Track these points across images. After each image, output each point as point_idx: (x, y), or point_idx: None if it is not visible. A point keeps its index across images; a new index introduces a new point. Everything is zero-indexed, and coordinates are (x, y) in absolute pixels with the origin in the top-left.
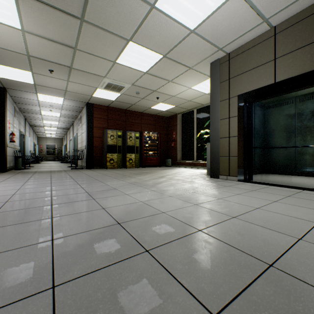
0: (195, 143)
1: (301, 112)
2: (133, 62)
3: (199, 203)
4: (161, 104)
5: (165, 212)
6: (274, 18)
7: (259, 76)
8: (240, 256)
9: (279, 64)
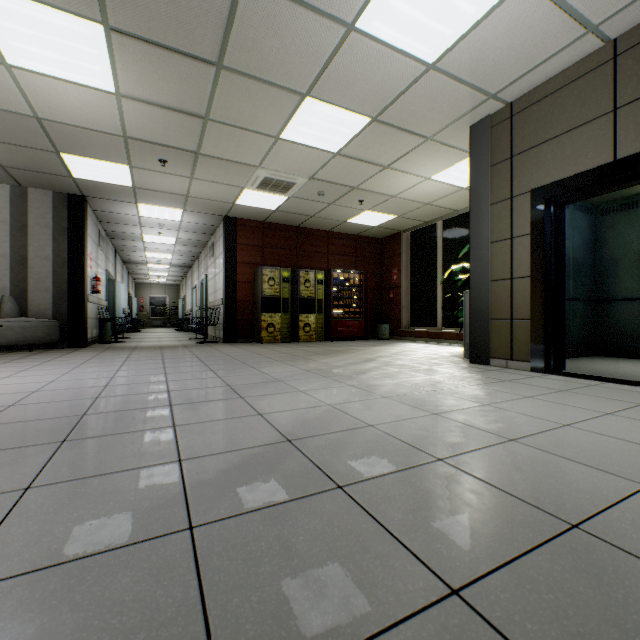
0: (440, 292)
1: None
2: (312, 135)
3: (443, 412)
4: (368, 213)
5: (374, 425)
6: (611, 22)
7: (578, 149)
8: (515, 507)
9: (624, 119)
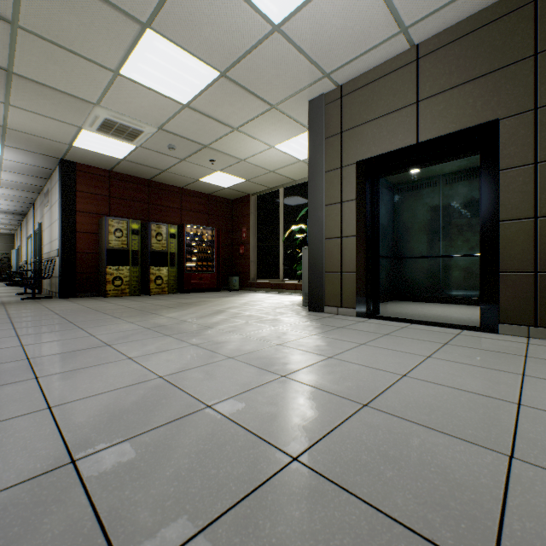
0: (282, 249)
1: (449, 200)
2: (157, 78)
3: (292, 373)
4: (220, 174)
5: (213, 404)
6: (417, 28)
7: (392, 131)
8: None
9: (424, 110)
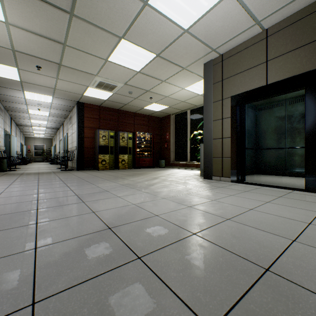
0: (188, 144)
1: (291, 114)
2: (125, 61)
3: (193, 205)
4: (155, 104)
5: (158, 215)
6: (265, 21)
7: (251, 78)
8: (236, 260)
9: (271, 66)
